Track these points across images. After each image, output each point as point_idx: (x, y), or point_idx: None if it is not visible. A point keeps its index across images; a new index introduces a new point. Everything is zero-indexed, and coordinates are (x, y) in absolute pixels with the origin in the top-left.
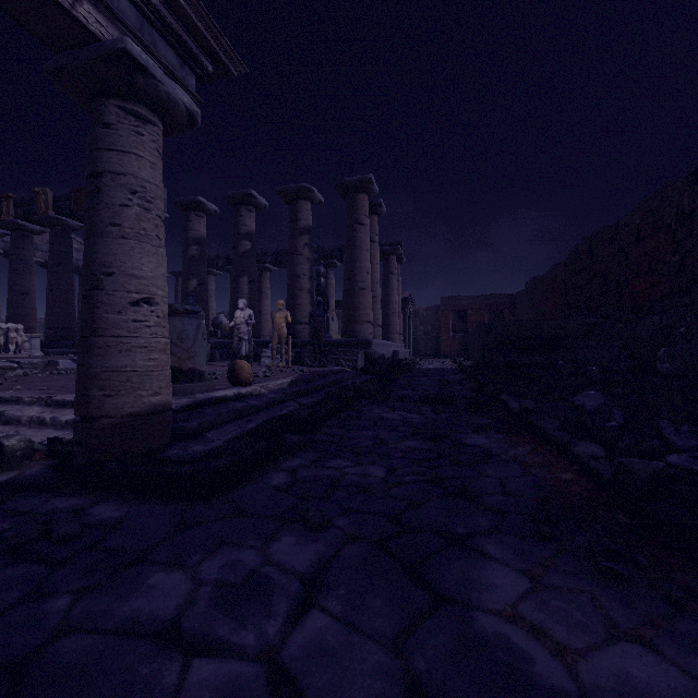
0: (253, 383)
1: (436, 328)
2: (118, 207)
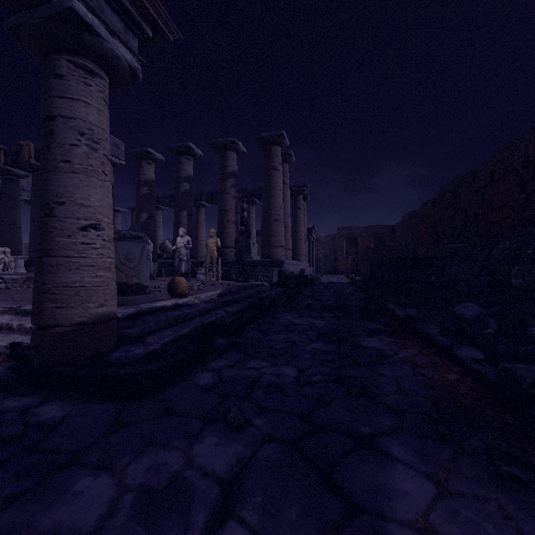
0: (189, 295)
1: (333, 251)
2: (68, 146)
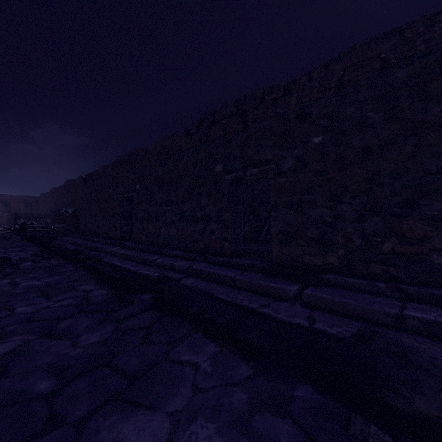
0: None
1: None
2: None
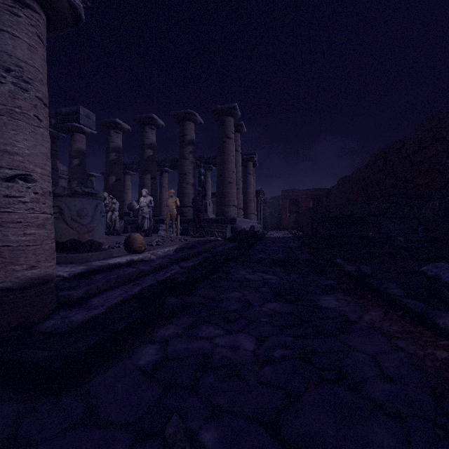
0: (145, 251)
1: (278, 211)
2: None
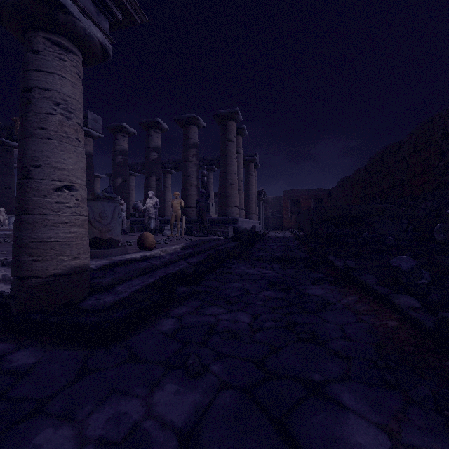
0: (155, 248)
1: (279, 211)
2: (44, 115)
